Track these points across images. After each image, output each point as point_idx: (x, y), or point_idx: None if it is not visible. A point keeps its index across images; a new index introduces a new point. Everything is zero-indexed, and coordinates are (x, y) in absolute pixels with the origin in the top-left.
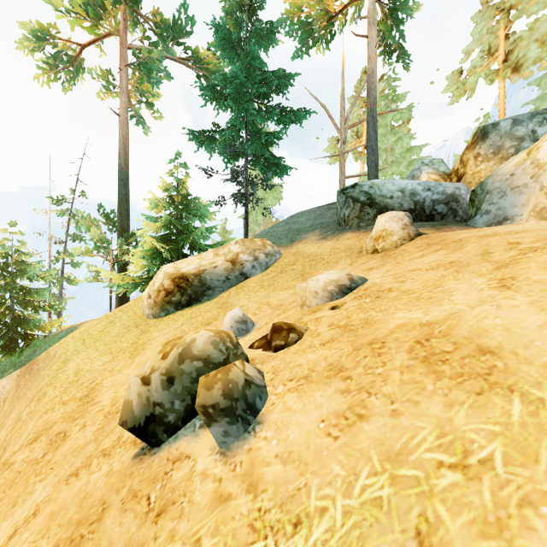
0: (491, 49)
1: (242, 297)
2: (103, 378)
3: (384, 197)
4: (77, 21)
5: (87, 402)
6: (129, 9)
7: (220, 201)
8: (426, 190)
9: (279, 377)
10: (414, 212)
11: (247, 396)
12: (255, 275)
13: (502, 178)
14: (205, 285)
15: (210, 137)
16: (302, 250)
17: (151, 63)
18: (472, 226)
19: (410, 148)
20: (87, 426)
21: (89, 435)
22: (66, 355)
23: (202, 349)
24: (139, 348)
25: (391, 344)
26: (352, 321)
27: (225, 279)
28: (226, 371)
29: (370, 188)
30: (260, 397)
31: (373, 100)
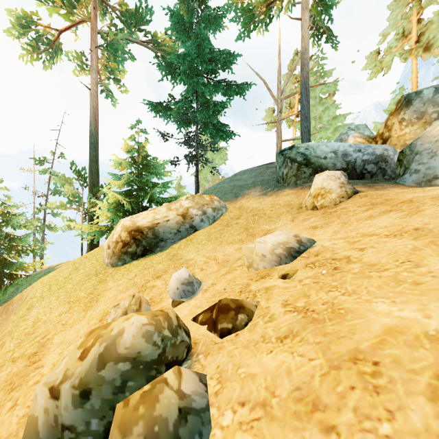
0: (405, 32)
1: (191, 249)
2: (55, 332)
3: (318, 157)
4: (54, 10)
5: (33, 363)
6: (99, 1)
7: (175, 161)
8: (356, 151)
9: (226, 392)
10: (346, 171)
11: (181, 438)
12: (204, 228)
13: (432, 139)
14: (158, 238)
15: (166, 107)
16: (246, 205)
17: (117, 45)
18: (401, 183)
19: (336, 116)
20: (17, 405)
21: (13, 422)
22: (31, 302)
23: (131, 345)
24: (94, 299)
25: (392, 372)
26: (313, 304)
27: (176, 231)
28: (152, 402)
29: (306, 150)
30: (200, 433)
31: (306, 74)
